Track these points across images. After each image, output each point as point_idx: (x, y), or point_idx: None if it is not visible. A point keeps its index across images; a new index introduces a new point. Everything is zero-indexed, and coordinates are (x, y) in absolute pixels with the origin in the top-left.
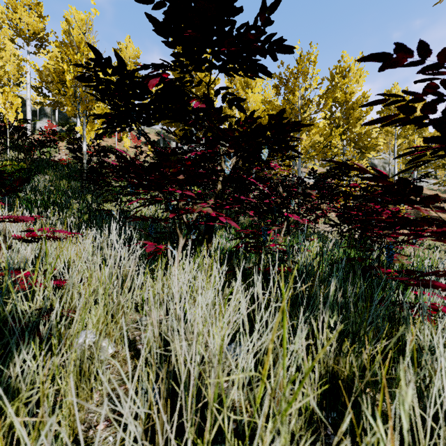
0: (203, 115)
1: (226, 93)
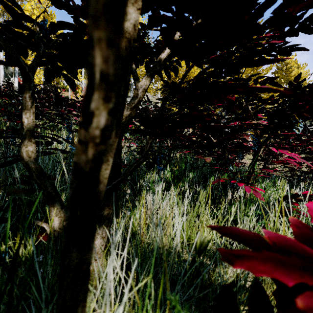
0: None
1: None
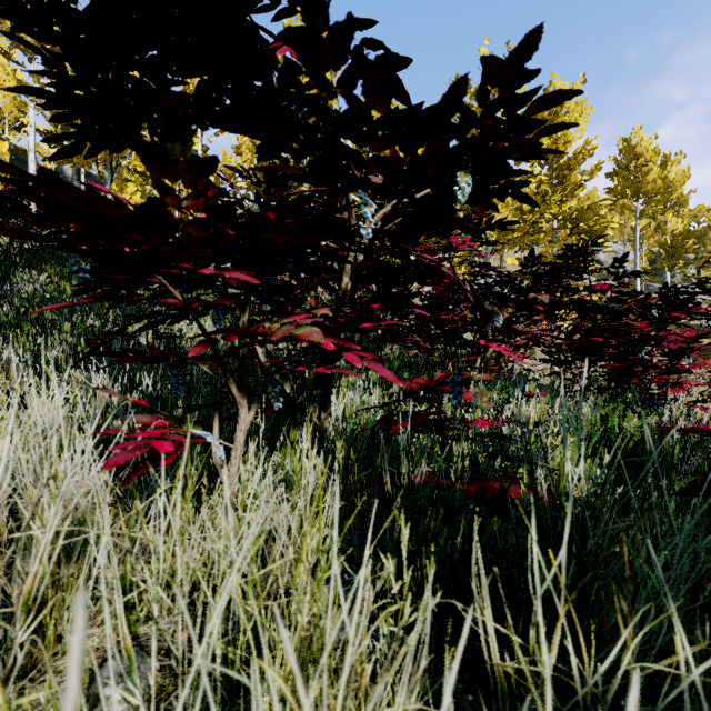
0: (298, 56)
1: (363, 41)
